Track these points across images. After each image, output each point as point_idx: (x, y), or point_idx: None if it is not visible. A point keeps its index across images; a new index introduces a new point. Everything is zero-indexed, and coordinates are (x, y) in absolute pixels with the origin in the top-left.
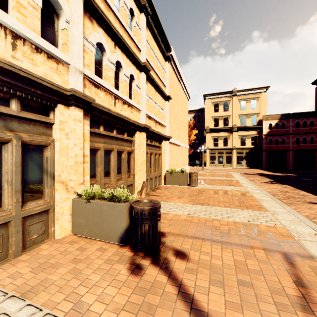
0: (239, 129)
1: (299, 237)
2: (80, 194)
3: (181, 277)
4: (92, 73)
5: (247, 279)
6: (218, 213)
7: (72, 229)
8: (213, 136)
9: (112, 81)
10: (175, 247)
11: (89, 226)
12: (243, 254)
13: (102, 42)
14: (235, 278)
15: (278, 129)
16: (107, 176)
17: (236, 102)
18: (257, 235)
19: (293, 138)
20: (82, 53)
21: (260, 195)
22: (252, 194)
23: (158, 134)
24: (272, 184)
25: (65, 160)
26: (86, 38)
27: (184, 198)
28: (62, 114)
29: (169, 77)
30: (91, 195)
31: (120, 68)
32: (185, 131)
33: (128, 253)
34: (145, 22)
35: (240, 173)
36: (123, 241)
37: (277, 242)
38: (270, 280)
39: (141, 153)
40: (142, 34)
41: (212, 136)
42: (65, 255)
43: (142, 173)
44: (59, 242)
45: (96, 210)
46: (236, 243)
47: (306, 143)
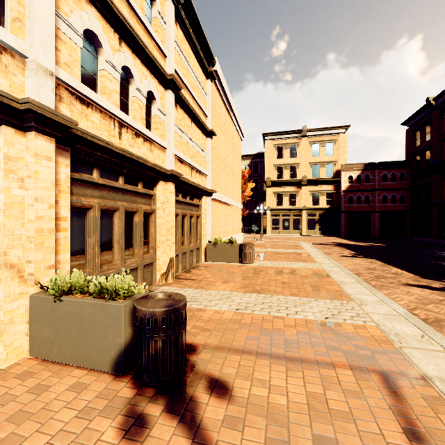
0: (311, 182)
1: (400, 343)
2: (47, 287)
3: (216, 437)
4: (74, 79)
5: (329, 431)
6: (281, 306)
7: (29, 349)
8: (276, 191)
9: (115, 98)
10: (211, 374)
11: (60, 342)
12: (321, 380)
13: (95, 31)
14: (309, 431)
15: (361, 183)
16: (108, 252)
17: (306, 145)
18: (340, 342)
19: (379, 196)
20: (54, 40)
21: (340, 275)
22: (330, 274)
23: (195, 187)
24: (354, 257)
25: (17, 227)
26: (63, 18)
27: (233, 282)
28: (11, 143)
29: (212, 103)
30: (65, 288)
31: (130, 79)
32: (237, 184)
33: (125, 392)
34: (173, 13)
35: (313, 242)
36: (119, 369)
37: (369, 353)
38: (365, 430)
39: (167, 214)
40: (168, 31)
41: (275, 192)
42: (4, 404)
43: (169, 245)
44: (0, 376)
45: (73, 314)
46: (309, 359)
47: (395, 203)
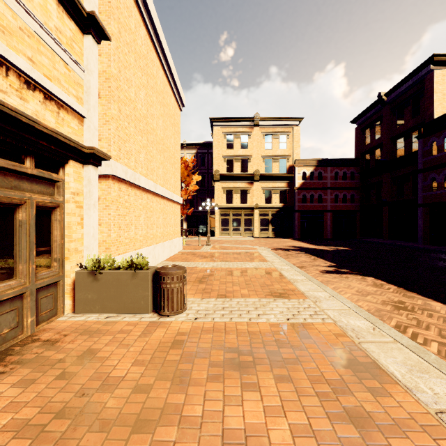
0: (264, 178)
1: None
2: None
3: None
4: None
5: None
6: None
7: None
8: (226, 187)
9: None
10: None
11: None
12: None
13: None
14: None
15: (314, 181)
16: None
17: (259, 136)
18: None
19: (331, 195)
20: None
21: (399, 357)
22: (371, 351)
23: (17, 122)
24: (343, 274)
25: None
26: None
27: None
28: None
29: None
30: None
31: None
32: (174, 167)
33: None
34: None
35: (270, 247)
36: None
37: None
38: None
39: None
40: None
41: (224, 188)
42: None
43: None
44: None
45: None
46: None
47: (346, 202)
